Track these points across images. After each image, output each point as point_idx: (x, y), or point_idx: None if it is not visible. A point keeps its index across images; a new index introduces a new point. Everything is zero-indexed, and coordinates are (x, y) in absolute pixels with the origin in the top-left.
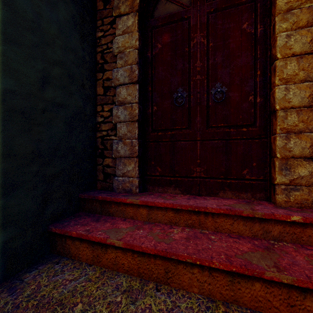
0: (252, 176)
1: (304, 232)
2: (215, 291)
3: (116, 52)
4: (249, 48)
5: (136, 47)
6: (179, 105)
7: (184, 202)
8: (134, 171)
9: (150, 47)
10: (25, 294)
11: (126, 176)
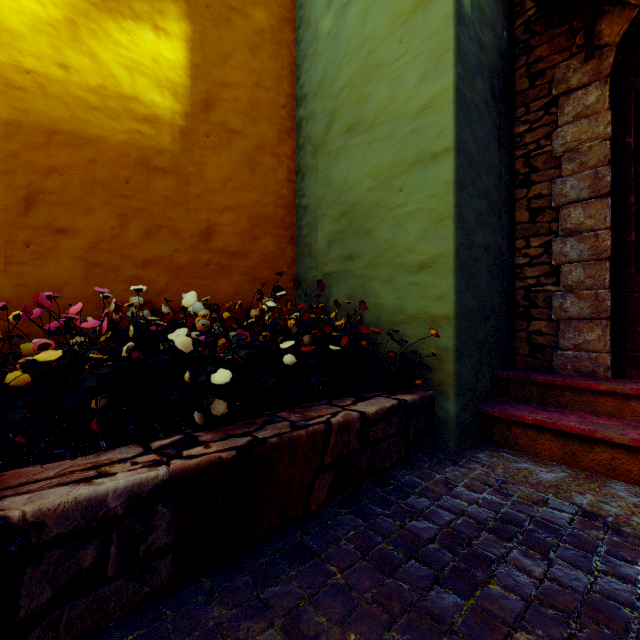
0: None
1: None
2: None
3: (560, 151)
4: None
5: (607, 136)
6: None
7: None
8: (602, 342)
9: (633, 127)
10: (498, 470)
11: (582, 350)
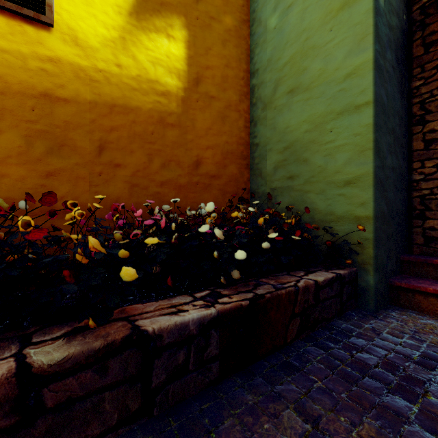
0: None
1: None
2: None
3: None
4: None
5: None
6: None
7: None
8: None
9: None
10: (410, 324)
11: None
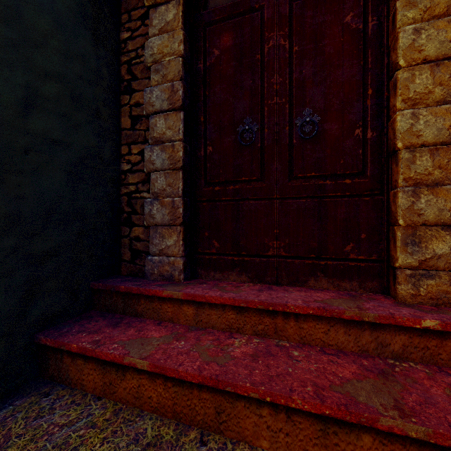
0: (360, 254)
1: (443, 345)
2: (297, 447)
3: (150, 61)
4: (355, 53)
5: (180, 53)
6: (247, 144)
7: (251, 296)
8: (177, 247)
9: (203, 55)
10: None
11: (164, 255)
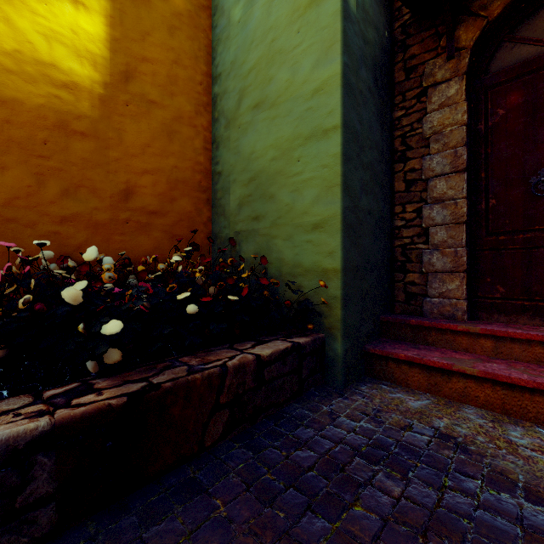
0: None
1: None
2: None
3: (428, 133)
4: None
5: (464, 122)
6: (543, 194)
7: None
8: (460, 291)
9: (484, 116)
10: (376, 400)
11: (445, 297)
